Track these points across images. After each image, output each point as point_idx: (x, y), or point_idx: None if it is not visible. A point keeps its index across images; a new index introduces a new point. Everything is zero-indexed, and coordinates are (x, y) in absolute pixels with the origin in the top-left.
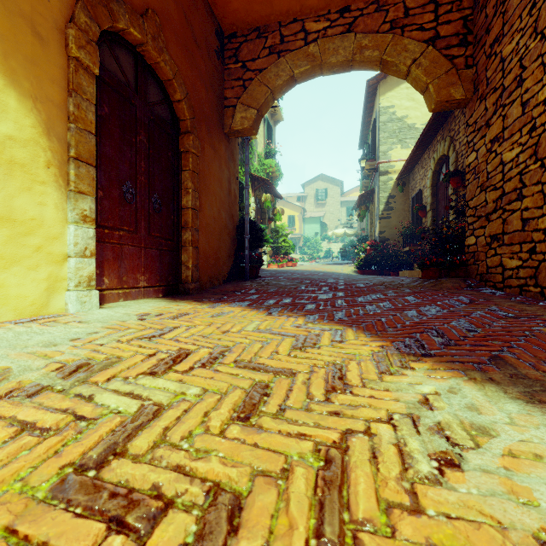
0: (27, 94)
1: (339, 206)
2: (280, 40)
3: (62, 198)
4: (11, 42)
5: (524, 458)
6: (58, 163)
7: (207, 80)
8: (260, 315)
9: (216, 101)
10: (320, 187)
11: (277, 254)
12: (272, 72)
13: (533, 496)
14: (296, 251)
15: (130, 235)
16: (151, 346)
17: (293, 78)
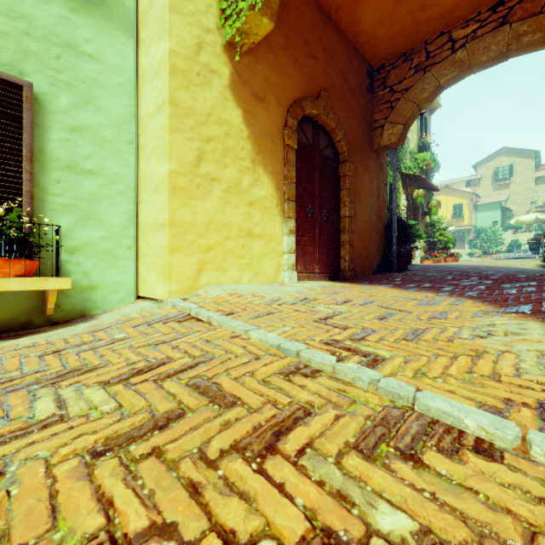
0: (270, 173)
1: (533, 184)
2: (425, 57)
3: (282, 222)
4: (265, 150)
5: (529, 341)
6: (280, 204)
7: (359, 115)
8: (399, 291)
9: (366, 128)
10: (501, 164)
11: (433, 249)
12: (418, 88)
13: (515, 346)
14: (464, 245)
15: (310, 239)
16: (332, 297)
17: (440, 86)
